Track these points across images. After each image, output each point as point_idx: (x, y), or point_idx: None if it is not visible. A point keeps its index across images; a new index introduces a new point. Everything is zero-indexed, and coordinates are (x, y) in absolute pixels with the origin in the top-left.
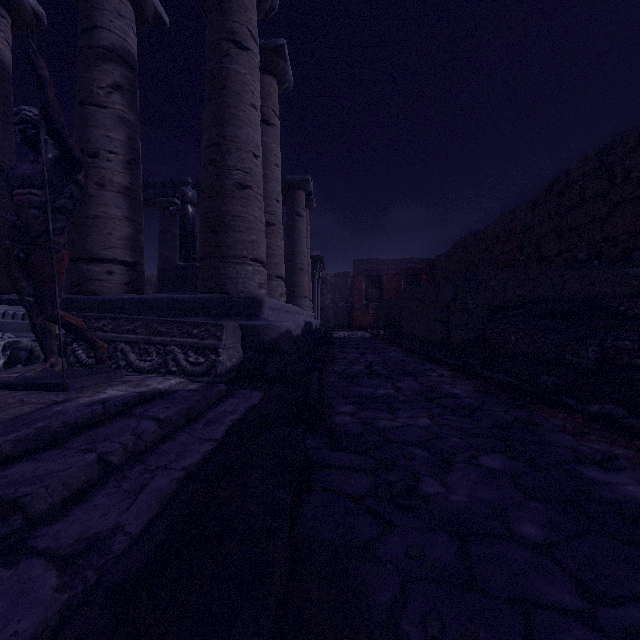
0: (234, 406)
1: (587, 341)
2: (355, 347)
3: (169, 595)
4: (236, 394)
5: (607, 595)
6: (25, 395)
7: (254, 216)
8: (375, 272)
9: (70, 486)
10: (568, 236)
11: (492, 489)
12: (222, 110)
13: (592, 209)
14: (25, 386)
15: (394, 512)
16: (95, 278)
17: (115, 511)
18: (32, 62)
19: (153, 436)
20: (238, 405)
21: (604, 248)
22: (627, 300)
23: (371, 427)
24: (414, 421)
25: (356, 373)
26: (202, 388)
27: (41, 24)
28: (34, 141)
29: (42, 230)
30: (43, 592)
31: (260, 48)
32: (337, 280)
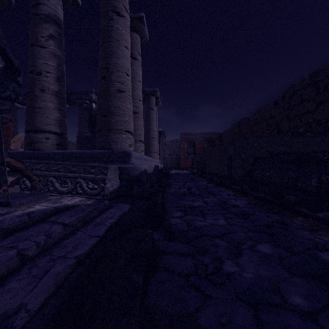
0: (113, 213)
1: (311, 176)
2: (181, 178)
3: None
4: (115, 206)
5: None
6: None
7: (126, 107)
8: (191, 139)
9: None
10: (294, 120)
11: (268, 268)
12: (109, 49)
13: (307, 105)
14: None
15: (208, 286)
16: (39, 141)
17: (22, 293)
18: None
19: (59, 235)
20: (115, 213)
21: (313, 126)
22: (328, 153)
23: (191, 226)
24: (216, 222)
25: (182, 193)
26: (94, 203)
27: (11, 3)
28: None
29: None
30: None
31: (130, 18)
32: (172, 143)
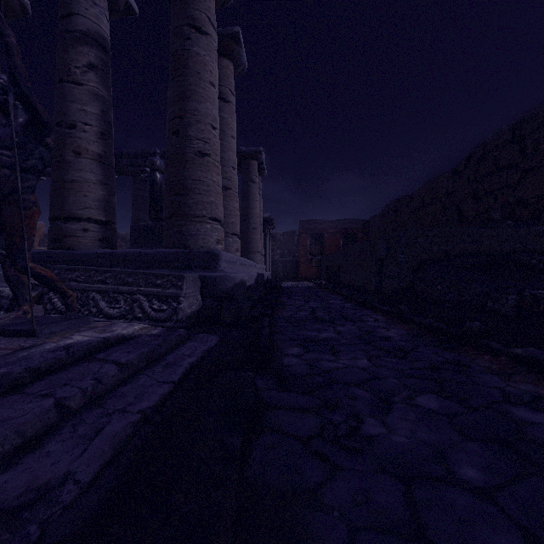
0: (192, 349)
1: (507, 290)
2: (301, 295)
3: None
4: (195, 338)
5: None
6: None
7: (212, 180)
8: (318, 231)
9: (23, 433)
10: (485, 199)
11: (430, 430)
12: (184, 87)
13: (506, 176)
14: None
15: (339, 454)
16: (72, 235)
17: (67, 458)
18: None
19: (113, 379)
20: (196, 348)
21: (516, 209)
22: (538, 254)
23: (316, 368)
24: (354, 362)
25: (302, 318)
26: (163, 333)
27: (26, 12)
28: (5, 106)
29: (13, 188)
30: None
31: (218, 35)
32: (285, 238)
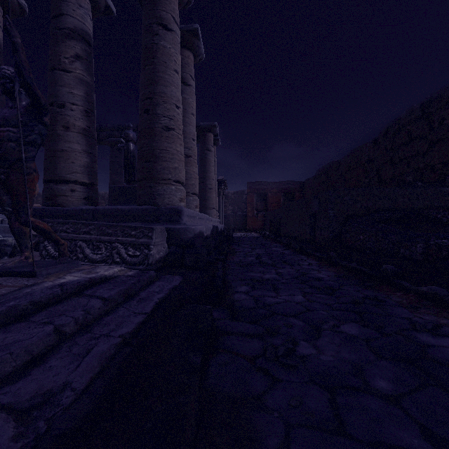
0: (161, 287)
1: (416, 240)
2: (248, 243)
3: (102, 443)
4: (162, 278)
5: (446, 438)
6: (4, 280)
7: (176, 150)
8: (262, 191)
9: (31, 352)
10: (399, 165)
11: (351, 351)
12: (153, 74)
13: (416, 146)
14: (5, 273)
15: (279, 369)
16: (62, 194)
17: (65, 371)
18: (8, 32)
19: (99, 311)
20: (163, 286)
21: (425, 173)
22: (442, 210)
23: (260, 302)
24: (292, 298)
25: (249, 262)
26: (137, 274)
27: (24, 13)
28: (11, 92)
29: (18, 158)
30: (1, 442)
31: (181, 30)
32: (236, 196)
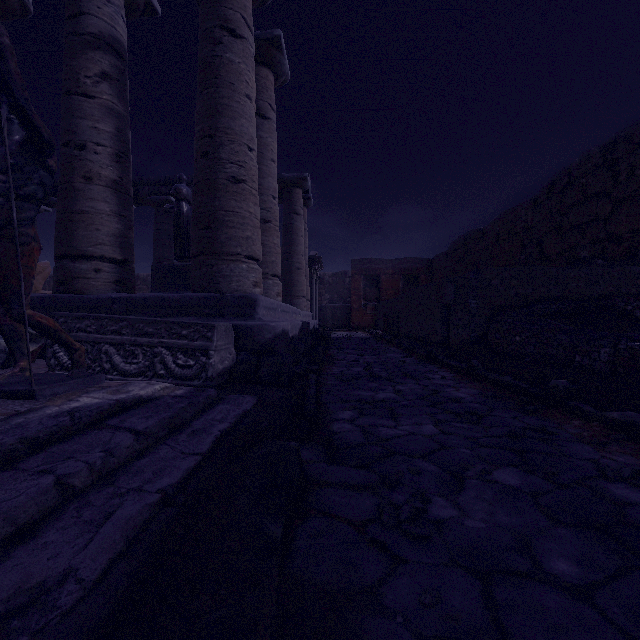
0: (224, 413)
1: (599, 342)
2: (353, 348)
3: None
4: (227, 399)
5: None
6: None
7: (249, 211)
8: (373, 272)
9: (15, 520)
10: (570, 234)
11: (512, 512)
12: (215, 100)
13: (595, 207)
14: None
15: (402, 543)
16: (82, 276)
17: (68, 550)
18: None
19: (128, 451)
20: (228, 412)
21: (608, 246)
22: (634, 299)
23: (372, 436)
24: (418, 429)
25: (355, 375)
26: (190, 393)
27: (27, 12)
28: None
29: (7, 220)
30: None
31: (256, 39)
32: (335, 280)
